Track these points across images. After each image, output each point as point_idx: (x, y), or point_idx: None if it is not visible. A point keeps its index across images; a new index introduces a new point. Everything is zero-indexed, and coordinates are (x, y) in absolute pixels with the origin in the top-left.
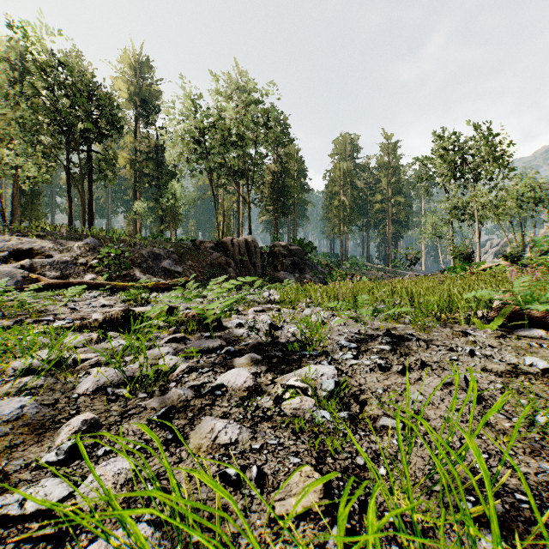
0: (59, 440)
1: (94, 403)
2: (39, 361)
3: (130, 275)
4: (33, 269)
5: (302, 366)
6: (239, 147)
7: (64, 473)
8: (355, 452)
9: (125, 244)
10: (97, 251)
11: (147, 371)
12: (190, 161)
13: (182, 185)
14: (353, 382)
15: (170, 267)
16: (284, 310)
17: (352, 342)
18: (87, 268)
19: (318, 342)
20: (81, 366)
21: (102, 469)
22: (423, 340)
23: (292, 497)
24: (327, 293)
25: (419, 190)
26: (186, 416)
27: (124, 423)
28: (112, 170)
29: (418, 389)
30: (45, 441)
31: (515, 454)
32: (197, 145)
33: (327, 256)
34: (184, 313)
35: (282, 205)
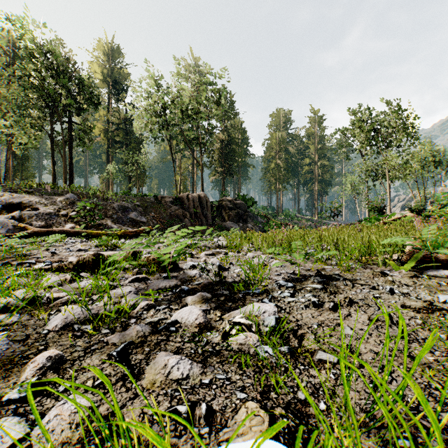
0: (24, 376)
1: (61, 339)
2: (15, 300)
3: (103, 225)
4: (22, 220)
5: (246, 303)
6: (193, 119)
7: (24, 411)
8: (296, 386)
9: (99, 199)
10: (76, 205)
11: (110, 308)
12: (153, 131)
13: (146, 151)
14: (291, 318)
15: (136, 217)
16: (230, 253)
17: (289, 282)
18: (68, 219)
19: (260, 282)
20: (53, 304)
21: (59, 408)
22: (348, 280)
23: (240, 437)
24: (266, 240)
25: (340, 155)
26: (143, 351)
27: (87, 358)
28: (89, 138)
29: (348, 325)
30: (12, 376)
31: (441, 387)
32: (159, 118)
33: (265, 208)
34: (146, 257)
35: (229, 167)
